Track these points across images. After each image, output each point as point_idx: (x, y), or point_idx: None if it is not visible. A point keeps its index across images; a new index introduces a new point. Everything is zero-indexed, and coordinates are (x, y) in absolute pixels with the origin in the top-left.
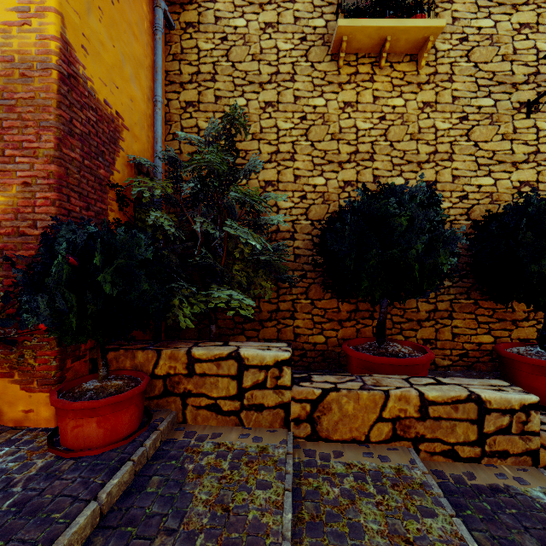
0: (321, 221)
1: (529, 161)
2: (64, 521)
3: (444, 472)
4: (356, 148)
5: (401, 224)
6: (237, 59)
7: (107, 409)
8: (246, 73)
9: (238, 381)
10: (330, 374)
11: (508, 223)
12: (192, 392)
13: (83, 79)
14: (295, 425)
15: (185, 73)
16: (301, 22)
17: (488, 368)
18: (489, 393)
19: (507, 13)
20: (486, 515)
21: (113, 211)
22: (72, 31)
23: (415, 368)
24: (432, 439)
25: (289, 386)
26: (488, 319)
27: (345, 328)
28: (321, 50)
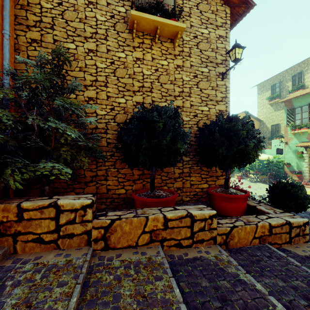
0: (123, 123)
1: (223, 101)
2: None
3: (174, 255)
4: (142, 84)
5: (160, 127)
6: (69, 18)
7: None
8: (76, 29)
9: (56, 221)
10: (119, 211)
11: (211, 129)
12: (21, 232)
13: None
14: (94, 243)
15: (30, 20)
16: (111, 6)
17: (206, 200)
18: (196, 212)
19: (214, 28)
20: (188, 273)
21: None
22: None
23: (167, 203)
24: (170, 239)
25: (91, 220)
26: (206, 176)
27: (137, 184)
28: (123, 25)
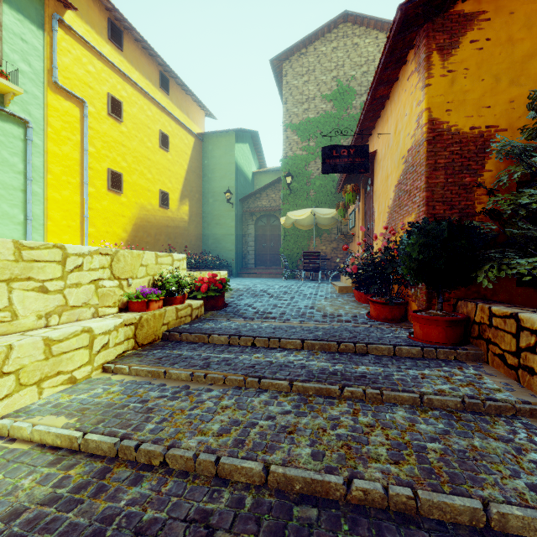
0: None
1: None
2: (379, 343)
3: None
4: None
5: None
6: None
7: (423, 321)
8: None
9: (516, 340)
10: None
11: None
12: (491, 340)
13: (446, 131)
14: None
15: None
16: None
17: None
18: None
19: None
20: None
21: (481, 203)
22: (436, 110)
23: None
24: None
25: None
26: None
27: None
28: None
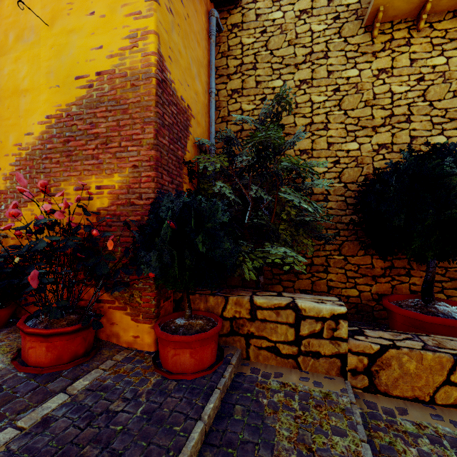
0: (354, 183)
1: None
2: (184, 435)
3: None
4: (391, 111)
5: None
6: (275, 47)
7: (197, 343)
8: (283, 58)
9: (295, 329)
10: (382, 330)
11: None
12: (254, 334)
13: (169, 82)
14: (352, 375)
15: (231, 66)
16: (334, 3)
17: None
18: None
19: None
20: None
21: (185, 183)
22: (163, 46)
23: None
24: None
25: (345, 338)
26: None
27: (380, 284)
28: (354, 25)
